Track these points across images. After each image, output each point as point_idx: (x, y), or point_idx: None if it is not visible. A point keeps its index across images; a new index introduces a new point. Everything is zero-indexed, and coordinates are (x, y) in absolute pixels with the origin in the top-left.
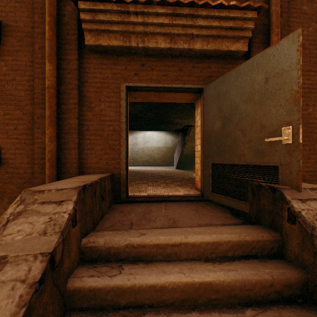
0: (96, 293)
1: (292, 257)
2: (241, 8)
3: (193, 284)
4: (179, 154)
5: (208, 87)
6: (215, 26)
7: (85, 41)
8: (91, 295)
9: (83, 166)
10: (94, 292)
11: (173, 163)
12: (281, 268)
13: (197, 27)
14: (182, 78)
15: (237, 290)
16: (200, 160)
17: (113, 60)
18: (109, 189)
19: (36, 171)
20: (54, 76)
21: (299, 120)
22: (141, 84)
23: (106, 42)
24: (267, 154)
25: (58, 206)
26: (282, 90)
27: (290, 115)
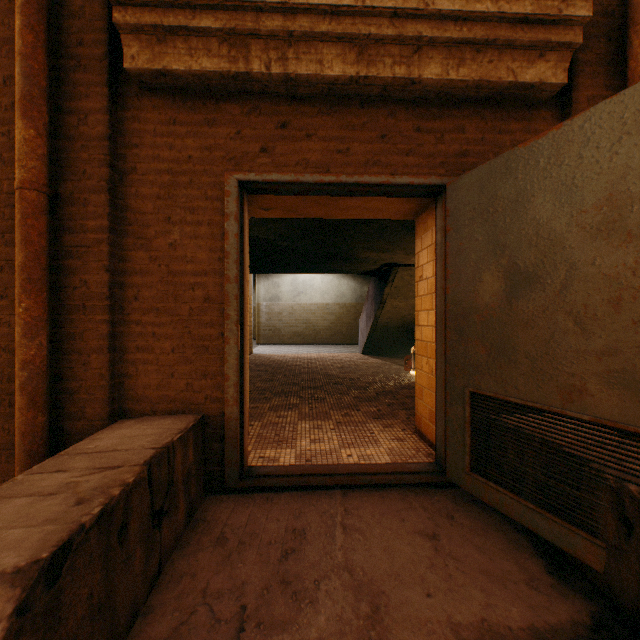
0: None
1: None
2: None
3: None
4: (369, 323)
5: (461, 184)
6: (482, 13)
7: (125, 61)
8: None
9: (126, 395)
10: None
11: (356, 339)
12: None
13: (432, 19)
14: (388, 159)
15: None
16: (435, 372)
17: (205, 113)
18: (188, 469)
19: None
20: (38, 155)
21: None
22: (280, 177)
23: (183, 62)
24: None
25: None
26: None
27: None
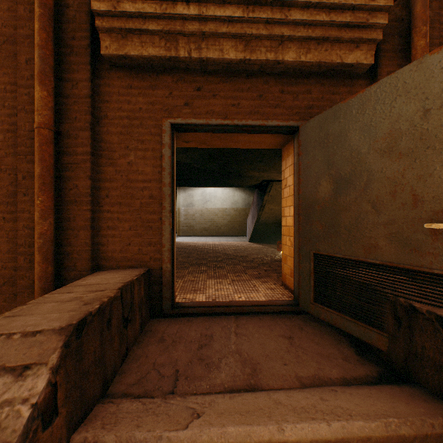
0: None
1: None
2: None
3: None
4: (253, 220)
5: (308, 125)
6: (320, 21)
7: (101, 49)
8: None
9: (101, 256)
10: None
11: (245, 232)
12: None
13: (290, 24)
14: (264, 110)
15: None
16: (293, 243)
17: (150, 81)
18: (141, 299)
19: (21, 266)
20: (49, 107)
21: None
22: (196, 121)
23: (137, 50)
24: (428, 252)
25: (15, 382)
26: None
27: None
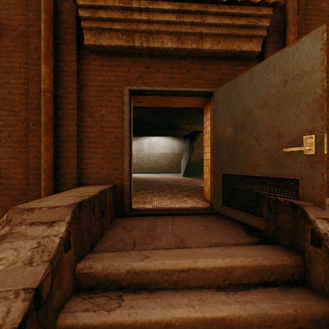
0: None
1: (317, 286)
2: (255, 4)
3: (204, 320)
4: (186, 161)
5: (219, 91)
6: (226, 24)
7: (84, 41)
8: None
9: (83, 177)
10: None
11: (180, 170)
12: (305, 299)
13: (206, 26)
14: (190, 81)
15: (254, 326)
16: (210, 169)
17: (115, 62)
18: (110, 203)
19: (31, 182)
20: (50, 78)
21: (323, 128)
22: (146, 88)
23: (107, 41)
24: (286, 166)
25: (48, 228)
26: (303, 94)
27: (313, 122)
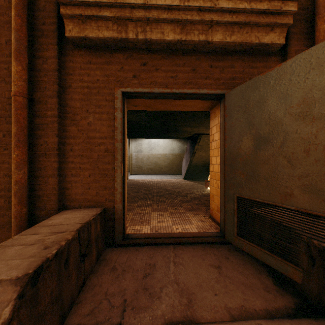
0: None
1: None
2: None
3: None
4: (187, 163)
5: (232, 93)
6: (243, 9)
7: (66, 32)
8: None
9: (66, 198)
10: None
11: (180, 171)
12: None
13: (218, 11)
14: (196, 81)
15: None
16: (219, 187)
17: (105, 58)
18: (97, 234)
19: (1, 206)
20: (23, 79)
21: None
22: (142, 90)
23: (94, 33)
24: None
25: None
26: None
27: None
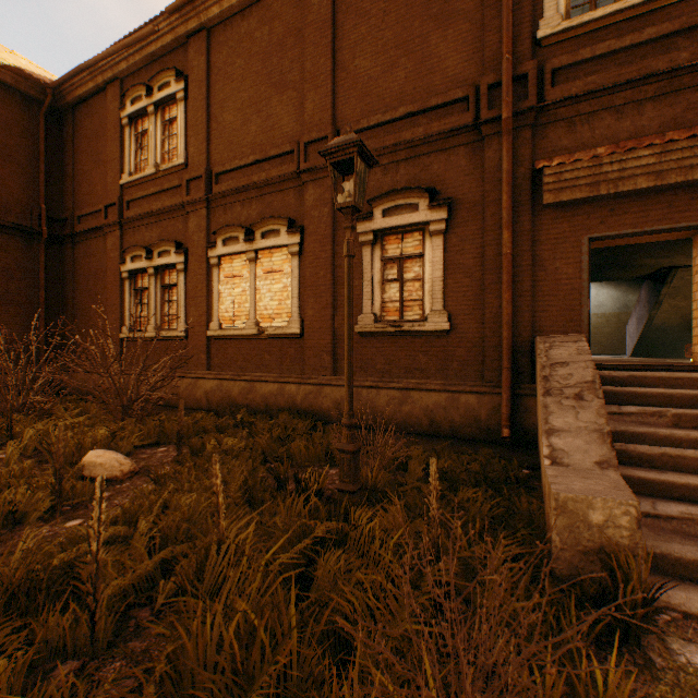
0: (614, 395)
1: None
2: None
3: None
4: (640, 325)
5: None
6: None
7: (542, 201)
8: (611, 395)
9: (534, 330)
10: (613, 394)
11: (617, 349)
12: None
13: None
14: (672, 216)
15: None
16: None
17: (571, 212)
18: None
19: (487, 335)
20: (510, 242)
21: None
22: (609, 233)
23: (567, 197)
24: None
25: (575, 344)
26: None
27: None
